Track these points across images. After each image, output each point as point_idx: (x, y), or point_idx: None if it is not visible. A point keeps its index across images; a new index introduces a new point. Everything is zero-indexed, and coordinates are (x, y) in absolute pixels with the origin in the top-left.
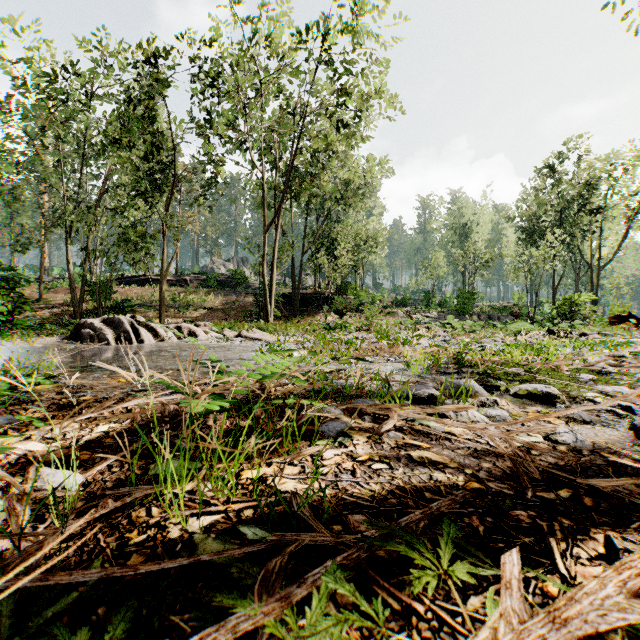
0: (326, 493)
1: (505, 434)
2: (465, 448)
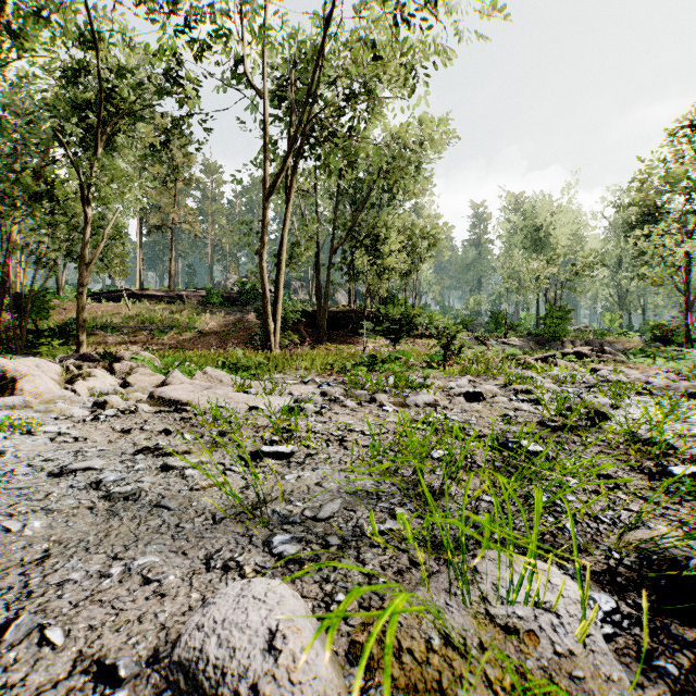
0: None
1: None
2: None
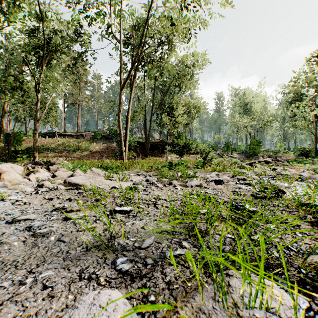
0: None
1: None
2: None
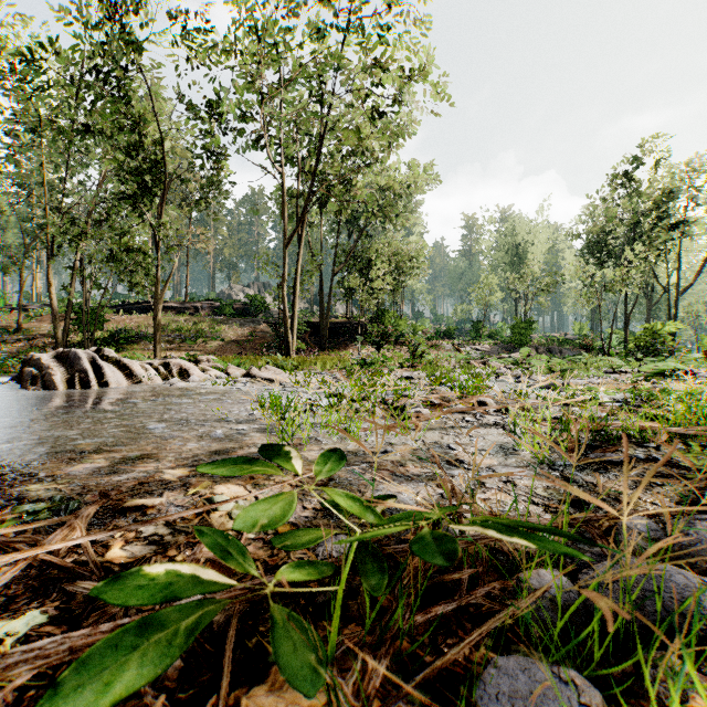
0: None
1: None
2: None
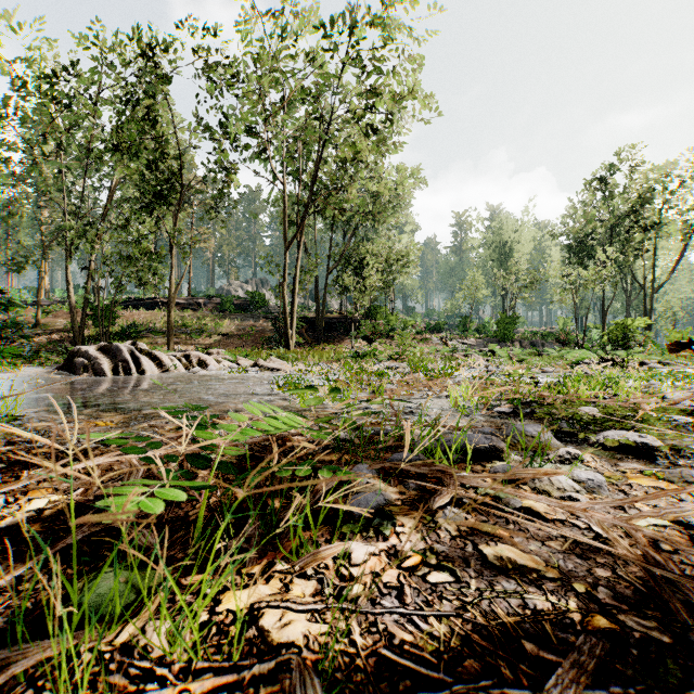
0: (358, 645)
1: (623, 520)
2: (560, 538)
